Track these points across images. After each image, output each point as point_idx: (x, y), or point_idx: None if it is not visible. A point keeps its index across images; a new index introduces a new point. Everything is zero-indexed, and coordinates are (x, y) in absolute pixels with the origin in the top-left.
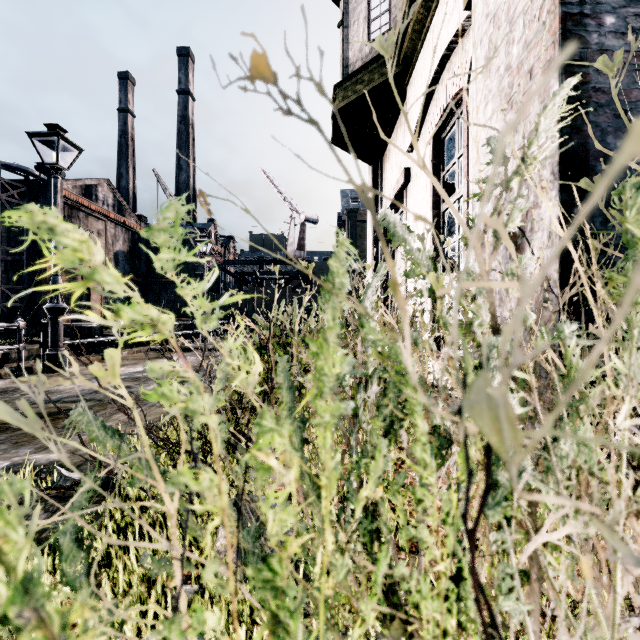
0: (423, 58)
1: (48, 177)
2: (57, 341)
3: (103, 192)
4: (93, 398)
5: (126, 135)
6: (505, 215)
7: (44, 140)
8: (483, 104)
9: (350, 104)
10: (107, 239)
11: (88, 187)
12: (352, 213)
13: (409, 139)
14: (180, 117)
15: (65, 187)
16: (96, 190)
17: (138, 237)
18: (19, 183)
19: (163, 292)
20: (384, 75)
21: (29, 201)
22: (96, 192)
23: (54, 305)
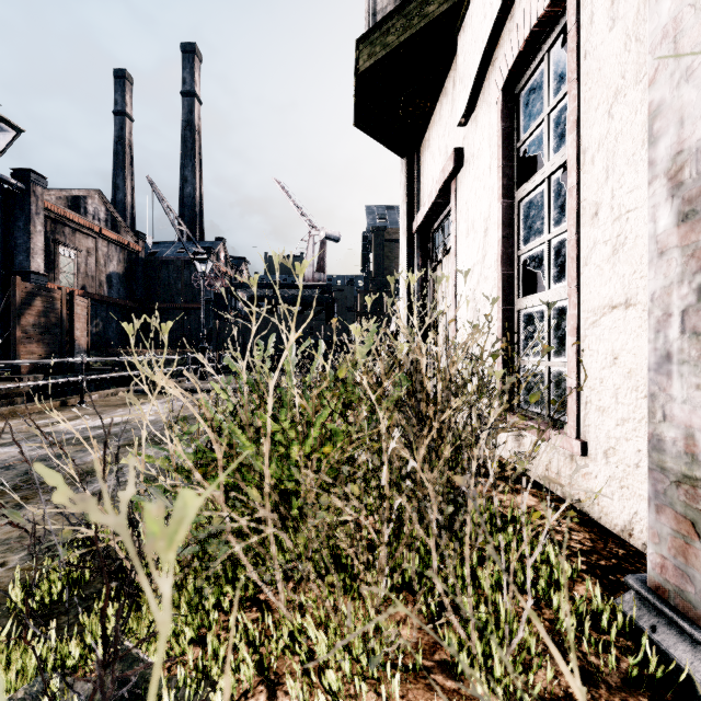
0: None
1: (26, 186)
2: None
3: (93, 205)
4: None
5: (123, 141)
6: None
7: None
8: None
9: (379, 63)
10: (98, 259)
11: (75, 199)
12: (379, 231)
13: (462, 104)
14: (185, 122)
15: (47, 198)
16: (85, 202)
17: (135, 257)
18: None
19: (164, 320)
20: (426, 17)
21: (4, 214)
22: (85, 205)
23: None
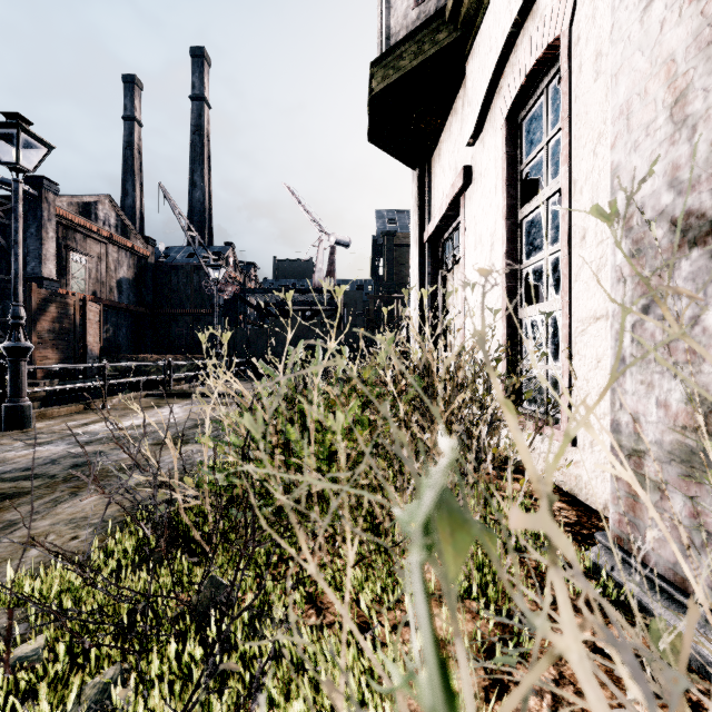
0: (493, 12)
1: (39, 192)
2: (18, 389)
3: (104, 211)
4: (44, 473)
5: (132, 147)
6: (706, 192)
7: (2, 133)
8: (640, 6)
9: (392, 85)
10: (109, 264)
11: (86, 205)
12: (389, 236)
13: (471, 127)
14: (194, 126)
15: (59, 204)
16: (96, 208)
17: (145, 262)
18: (5, 199)
19: (174, 325)
20: (437, 44)
21: None
22: (96, 210)
23: (13, 344)
